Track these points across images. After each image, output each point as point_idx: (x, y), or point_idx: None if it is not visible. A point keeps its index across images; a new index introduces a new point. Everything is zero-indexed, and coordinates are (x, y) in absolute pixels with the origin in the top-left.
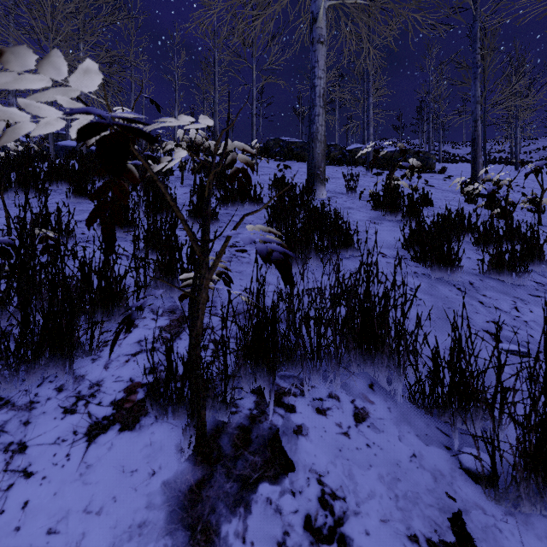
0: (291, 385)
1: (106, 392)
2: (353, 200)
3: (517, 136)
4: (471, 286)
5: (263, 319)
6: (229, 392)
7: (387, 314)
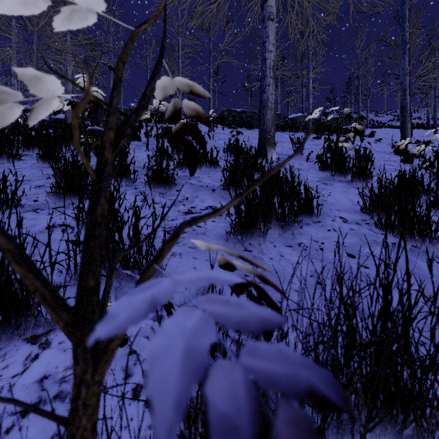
0: None
1: None
2: (300, 161)
3: (436, 104)
4: None
5: None
6: None
7: (436, 369)
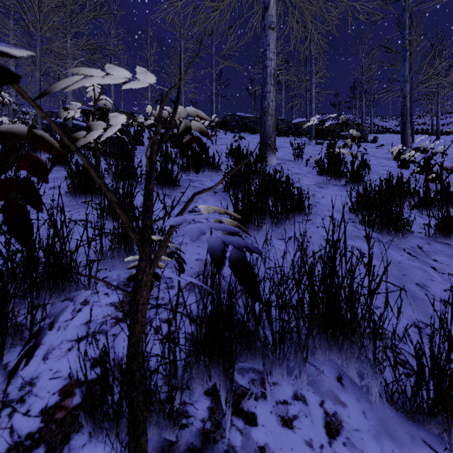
0: (250, 382)
1: (38, 395)
2: (300, 166)
3: (438, 110)
4: (420, 250)
5: (219, 307)
6: (179, 397)
7: (358, 300)
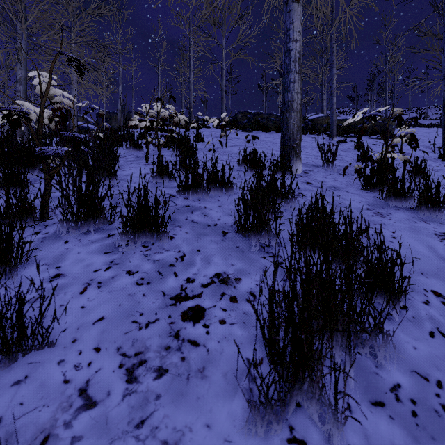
0: None
1: None
2: (333, 175)
3: None
4: None
5: None
6: None
7: None
